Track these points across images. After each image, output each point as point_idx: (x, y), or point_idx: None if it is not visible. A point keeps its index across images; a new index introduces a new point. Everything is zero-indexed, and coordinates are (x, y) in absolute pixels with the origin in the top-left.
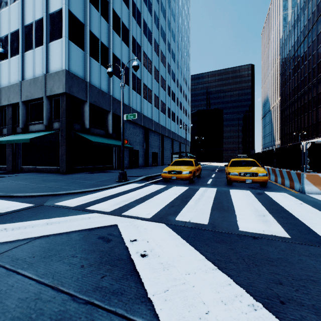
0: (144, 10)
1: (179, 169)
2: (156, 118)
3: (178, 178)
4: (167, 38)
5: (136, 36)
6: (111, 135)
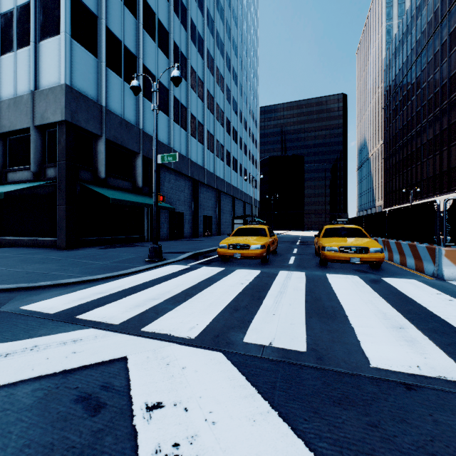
0: (191, 6)
1: (245, 241)
2: (209, 165)
3: (244, 256)
4: (226, 51)
5: (179, 42)
6: (141, 189)
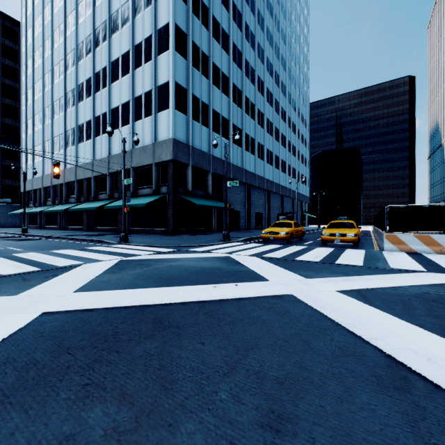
0: (245, 48)
1: (276, 230)
2: (260, 171)
3: (276, 238)
4: (275, 70)
5: (236, 82)
6: (211, 195)
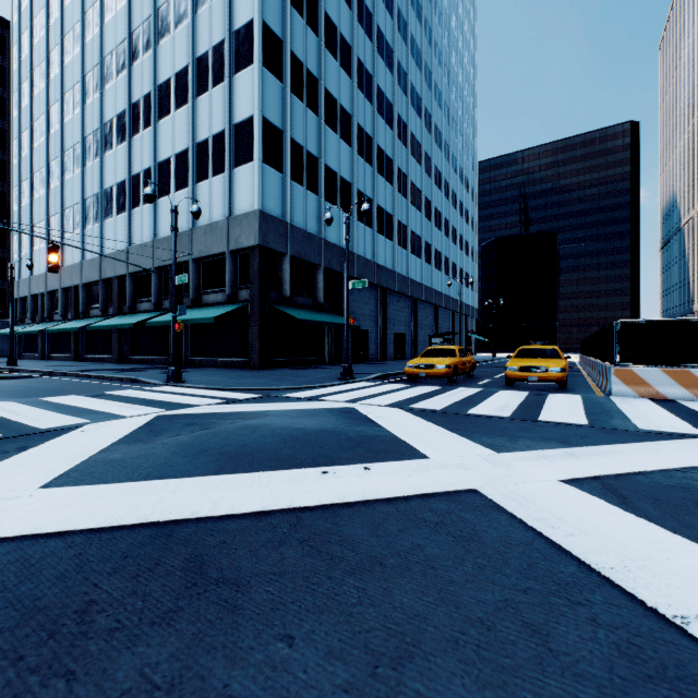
0: (378, 69)
1: (431, 361)
2: (401, 267)
3: (429, 375)
4: (425, 106)
5: (363, 122)
6: (322, 305)
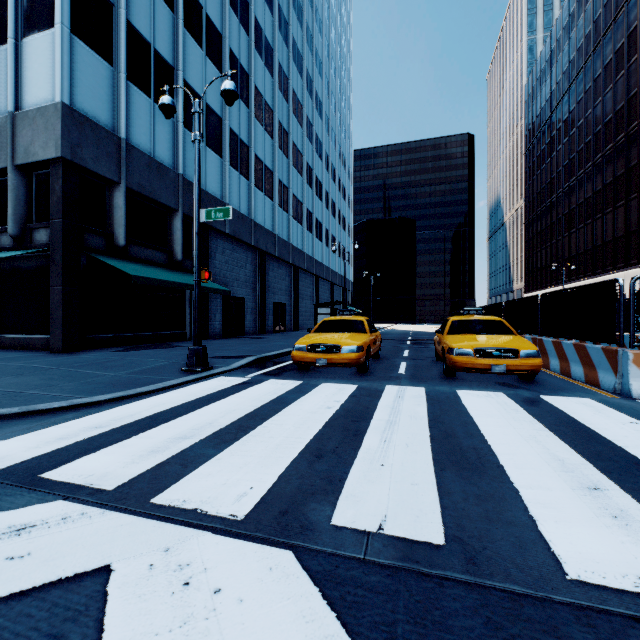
0: None
1: (333, 340)
2: (282, 230)
3: (332, 363)
4: (306, 67)
5: (238, 51)
6: (181, 263)
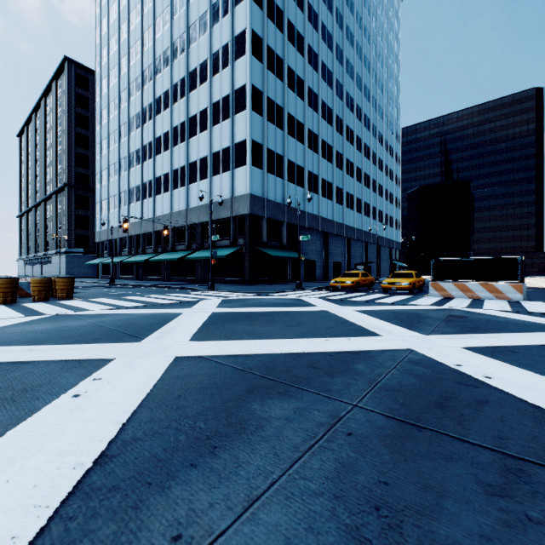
0: (322, 89)
1: (343, 280)
2: (339, 217)
3: (342, 287)
4: (357, 103)
5: (312, 126)
6: (285, 246)
